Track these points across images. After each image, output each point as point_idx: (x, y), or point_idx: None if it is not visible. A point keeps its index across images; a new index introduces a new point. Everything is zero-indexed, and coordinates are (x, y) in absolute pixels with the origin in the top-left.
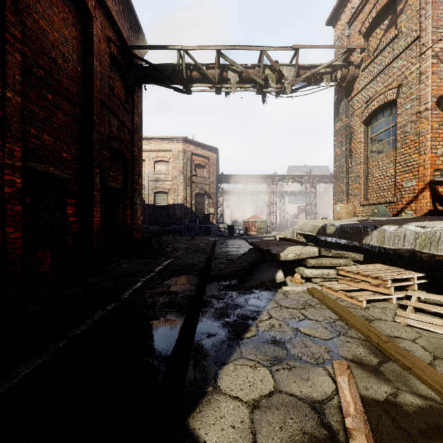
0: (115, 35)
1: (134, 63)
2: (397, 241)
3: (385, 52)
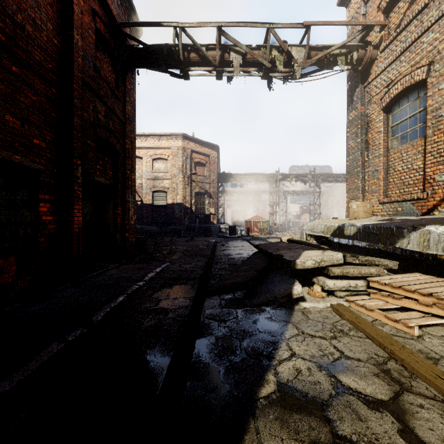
0: (102, 10)
1: (125, 44)
2: None
3: (411, 27)
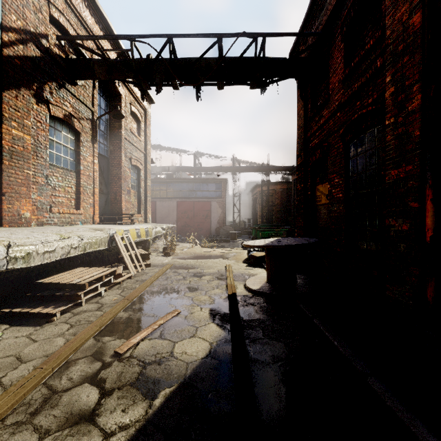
0: None
1: None
2: None
3: None
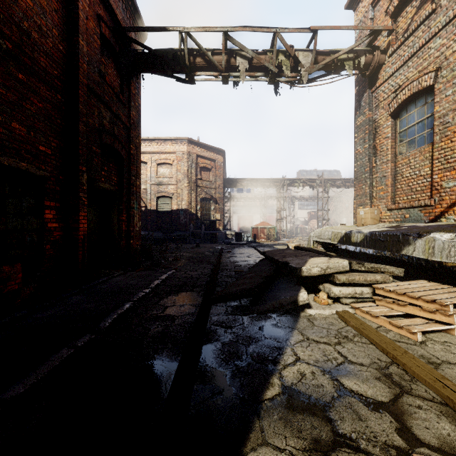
0: (107, 15)
1: (130, 48)
2: (454, 253)
3: (418, 32)
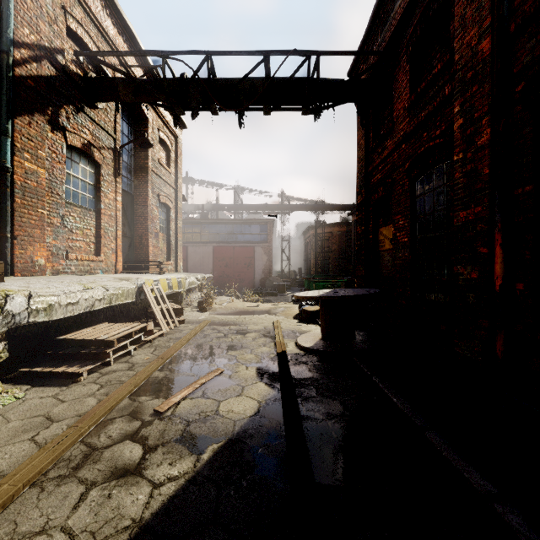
0: None
1: None
2: None
3: None
